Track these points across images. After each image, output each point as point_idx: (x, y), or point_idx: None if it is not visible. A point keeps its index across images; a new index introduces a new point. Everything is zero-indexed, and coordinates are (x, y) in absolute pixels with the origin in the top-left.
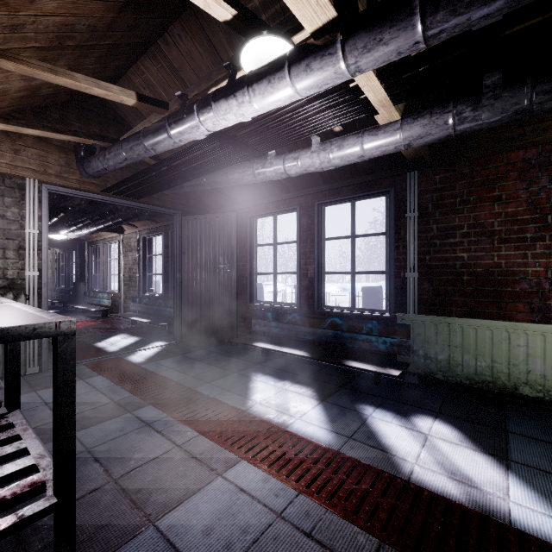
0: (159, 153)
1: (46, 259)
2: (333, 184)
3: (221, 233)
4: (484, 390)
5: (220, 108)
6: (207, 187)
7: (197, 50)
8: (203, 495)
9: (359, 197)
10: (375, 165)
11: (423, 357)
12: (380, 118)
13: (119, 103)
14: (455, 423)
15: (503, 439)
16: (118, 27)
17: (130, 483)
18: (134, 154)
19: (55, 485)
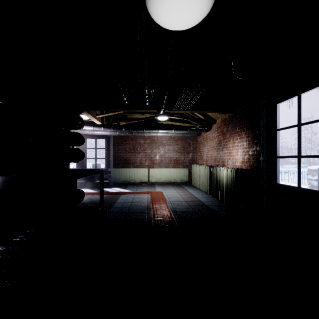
0: None
1: None
2: None
3: None
4: (125, 183)
5: None
6: None
7: None
8: None
9: (98, 138)
10: None
11: (114, 178)
12: None
13: None
14: (119, 187)
15: (126, 187)
16: None
17: None
18: None
19: None
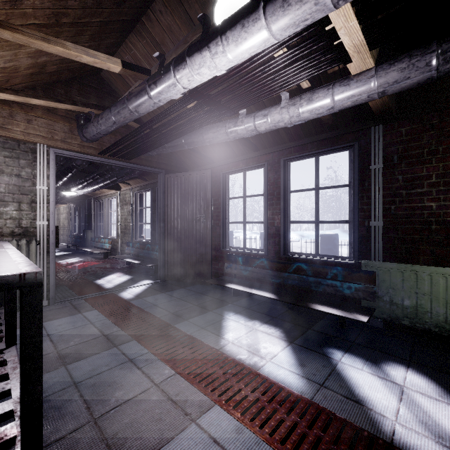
0: (142, 115)
1: (53, 210)
2: (298, 141)
3: (198, 188)
4: None
5: (194, 62)
6: (185, 147)
7: (176, 23)
8: (176, 444)
9: (323, 152)
10: (339, 121)
11: (389, 303)
12: (353, 67)
13: (112, 78)
14: (430, 373)
15: None
16: (106, 3)
17: (108, 424)
18: (121, 117)
19: (21, 443)
